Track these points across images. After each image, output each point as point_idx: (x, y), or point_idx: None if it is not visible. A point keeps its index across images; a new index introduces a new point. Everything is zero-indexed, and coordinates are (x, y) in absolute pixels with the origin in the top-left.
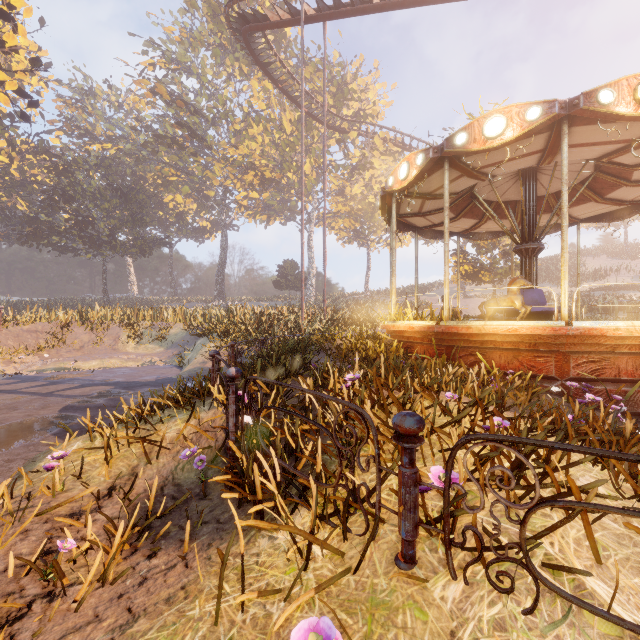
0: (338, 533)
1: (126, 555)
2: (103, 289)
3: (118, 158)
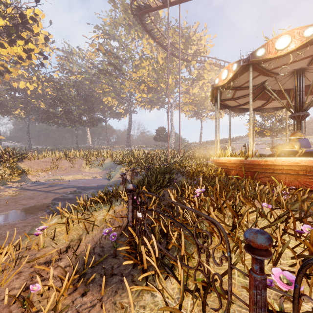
0: (198, 303)
1: (70, 292)
2: (76, 142)
3: (82, 81)
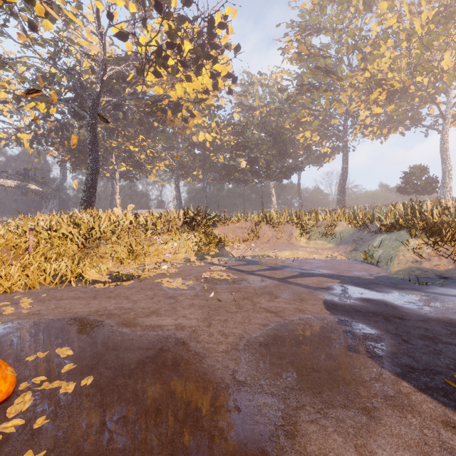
0: None
1: None
2: (261, 204)
3: (269, 115)
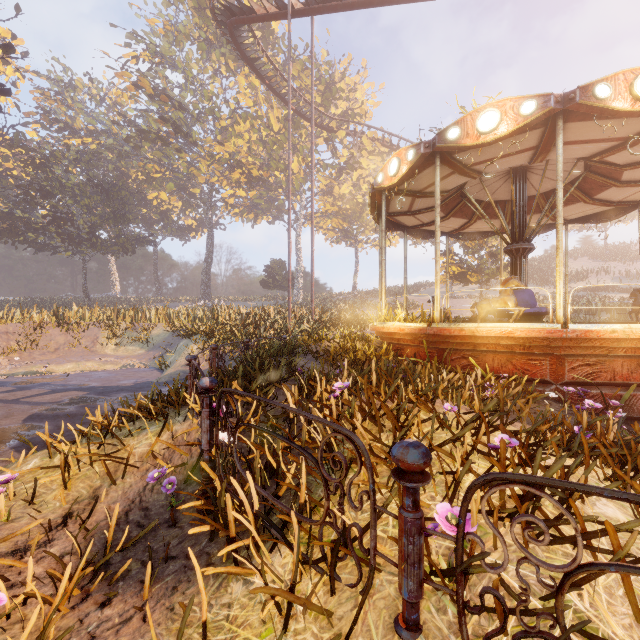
0: (325, 581)
1: (75, 603)
2: (83, 288)
3: (99, 153)
